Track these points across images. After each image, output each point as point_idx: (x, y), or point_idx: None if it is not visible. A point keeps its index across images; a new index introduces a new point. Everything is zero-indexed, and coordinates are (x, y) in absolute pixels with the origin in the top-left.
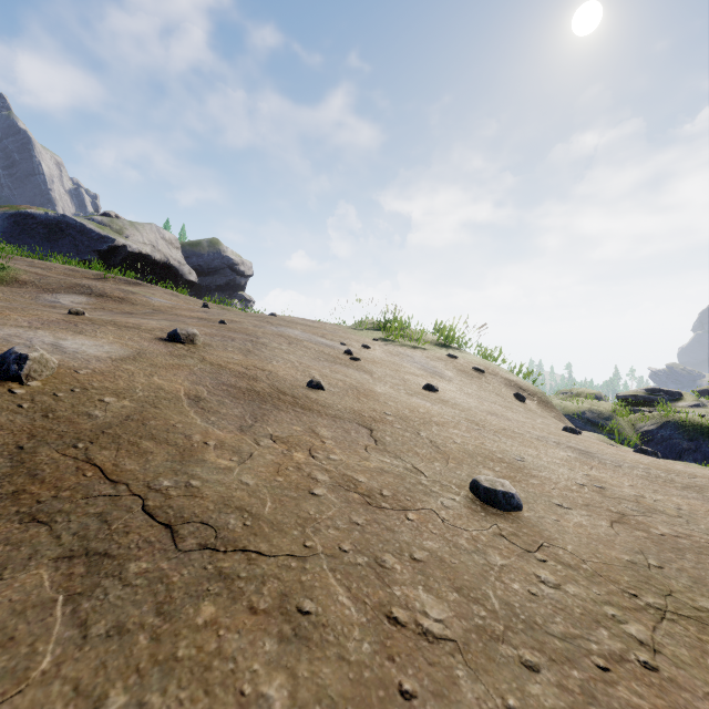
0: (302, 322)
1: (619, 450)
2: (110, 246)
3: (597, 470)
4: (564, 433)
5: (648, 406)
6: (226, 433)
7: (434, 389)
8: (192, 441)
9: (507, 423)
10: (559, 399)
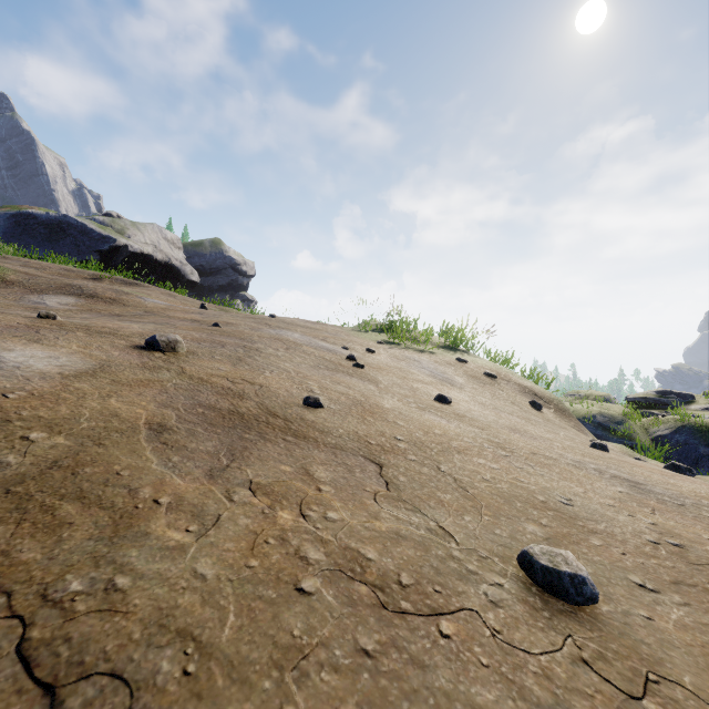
0: (303, 324)
1: (664, 474)
2: (111, 246)
3: (661, 514)
4: (596, 452)
5: (659, 408)
6: (189, 482)
7: (447, 400)
8: (137, 499)
9: (535, 444)
10: (567, 401)
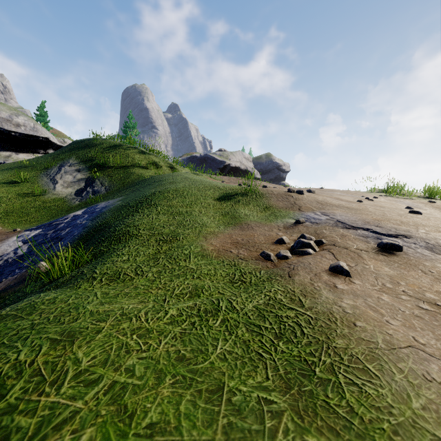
0: (338, 190)
1: None
2: (224, 165)
3: None
4: None
5: None
6: (345, 203)
7: (411, 208)
8: (339, 203)
9: None
10: None
